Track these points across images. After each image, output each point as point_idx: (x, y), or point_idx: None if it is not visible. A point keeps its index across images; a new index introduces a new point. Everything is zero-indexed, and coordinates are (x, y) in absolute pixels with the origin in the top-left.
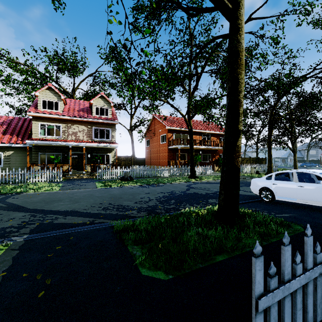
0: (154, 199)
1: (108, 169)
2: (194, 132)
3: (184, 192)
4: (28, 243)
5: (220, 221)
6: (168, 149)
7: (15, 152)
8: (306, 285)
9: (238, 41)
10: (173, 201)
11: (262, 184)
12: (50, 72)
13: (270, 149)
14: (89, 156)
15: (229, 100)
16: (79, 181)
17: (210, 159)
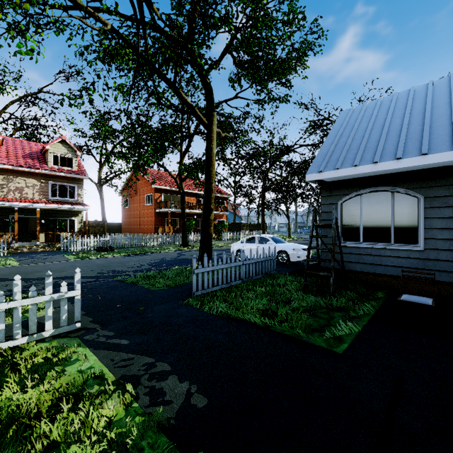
0: (146, 265)
1: (77, 238)
2: (187, 193)
3: (175, 259)
4: (55, 292)
5: None
6: (155, 212)
7: None
8: (214, 271)
9: (211, 148)
10: (164, 265)
11: (238, 247)
12: None
13: (263, 215)
14: (43, 222)
15: (205, 188)
16: (37, 254)
17: None
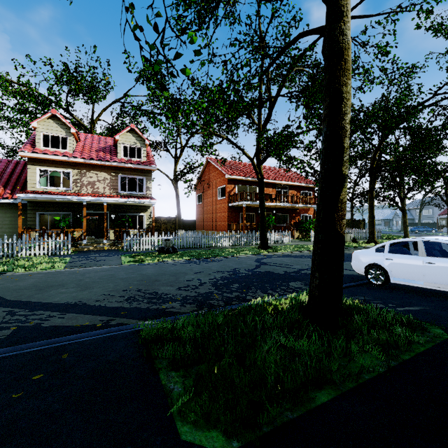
0: (208, 283)
1: (140, 236)
2: (265, 183)
3: (252, 271)
4: None
5: (313, 322)
6: (228, 207)
7: (2, 211)
8: None
9: (341, 32)
10: (236, 285)
11: (369, 260)
12: (56, 95)
13: (372, 207)
14: (113, 217)
15: (326, 128)
16: (97, 254)
17: (287, 221)
